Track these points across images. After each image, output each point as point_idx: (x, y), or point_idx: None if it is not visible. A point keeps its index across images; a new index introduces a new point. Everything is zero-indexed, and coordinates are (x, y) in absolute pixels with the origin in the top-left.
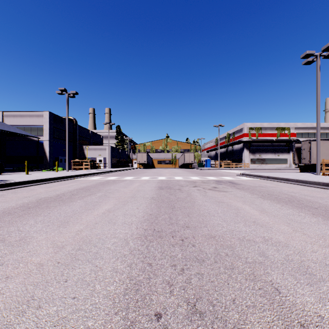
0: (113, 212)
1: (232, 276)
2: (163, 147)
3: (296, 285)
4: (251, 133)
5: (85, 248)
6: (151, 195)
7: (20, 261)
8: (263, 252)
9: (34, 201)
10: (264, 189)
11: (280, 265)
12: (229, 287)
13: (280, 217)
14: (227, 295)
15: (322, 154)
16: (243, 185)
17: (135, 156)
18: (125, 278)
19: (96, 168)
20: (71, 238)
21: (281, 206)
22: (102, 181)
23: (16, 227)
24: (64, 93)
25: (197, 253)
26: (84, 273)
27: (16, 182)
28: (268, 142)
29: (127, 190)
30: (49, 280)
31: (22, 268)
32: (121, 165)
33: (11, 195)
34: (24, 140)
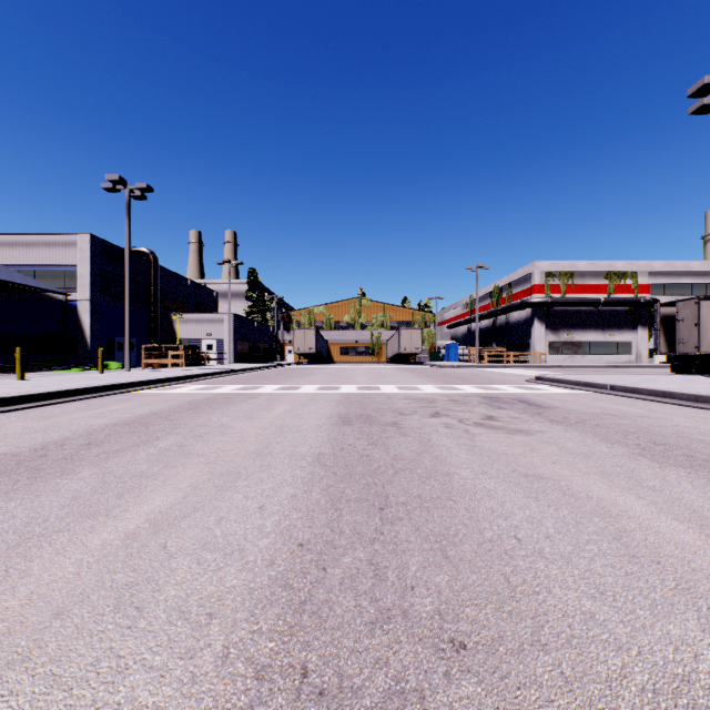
0: (167, 532)
1: None
2: (353, 318)
3: None
4: (549, 285)
5: None
6: (317, 445)
7: None
8: None
9: None
10: (629, 426)
11: None
12: None
13: None
14: None
15: None
16: (563, 411)
17: (290, 336)
18: None
19: (200, 365)
20: None
21: None
22: (198, 399)
23: None
24: (120, 188)
25: None
26: None
27: None
28: (588, 304)
29: (252, 427)
30: None
31: None
32: (257, 358)
33: None
34: (34, 299)
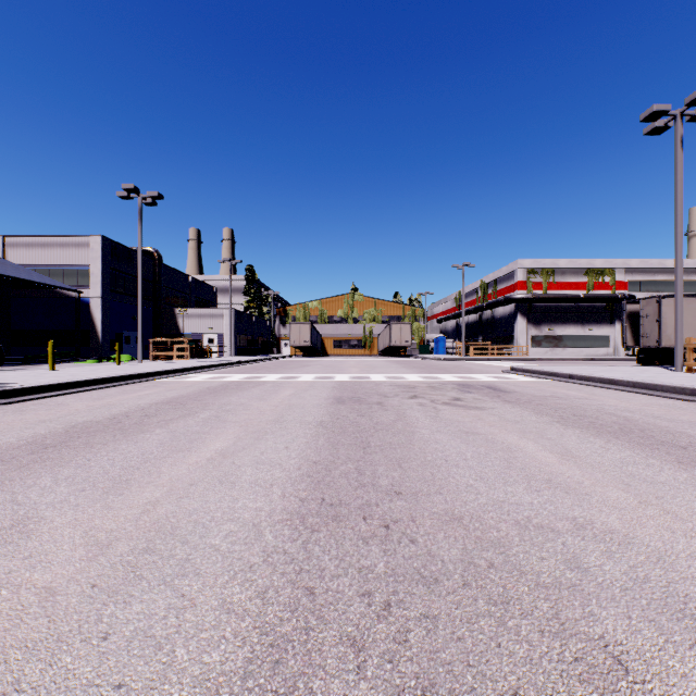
0: (232, 457)
1: (507, 623)
2: (346, 312)
3: (664, 648)
4: (532, 282)
5: (160, 546)
6: (319, 416)
7: (4, 582)
8: (576, 557)
9: (59, 432)
10: (564, 404)
11: (619, 593)
12: (502, 654)
13: (606, 470)
14: (499, 678)
15: (685, 327)
16: (519, 395)
17: (286, 330)
18: (248, 630)
19: (202, 357)
20: (130, 522)
21: (605, 444)
22: (213, 385)
23: (8, 495)
24: (134, 196)
25: (422, 560)
26: (150, 616)
27: (26, 387)
28: (568, 300)
29: (267, 405)
30: (65, 636)
31: (6, 602)
32: (255, 350)
33: (12, 416)
34: (49, 296)
